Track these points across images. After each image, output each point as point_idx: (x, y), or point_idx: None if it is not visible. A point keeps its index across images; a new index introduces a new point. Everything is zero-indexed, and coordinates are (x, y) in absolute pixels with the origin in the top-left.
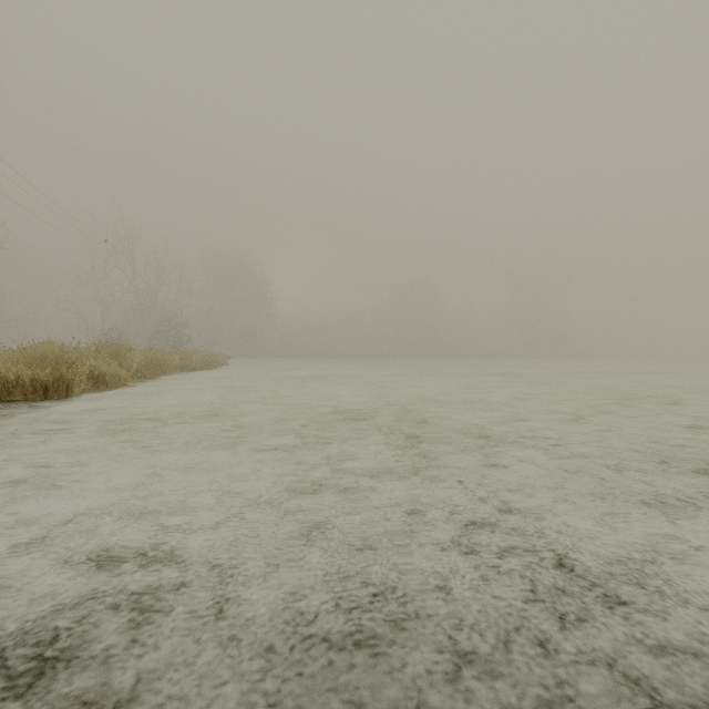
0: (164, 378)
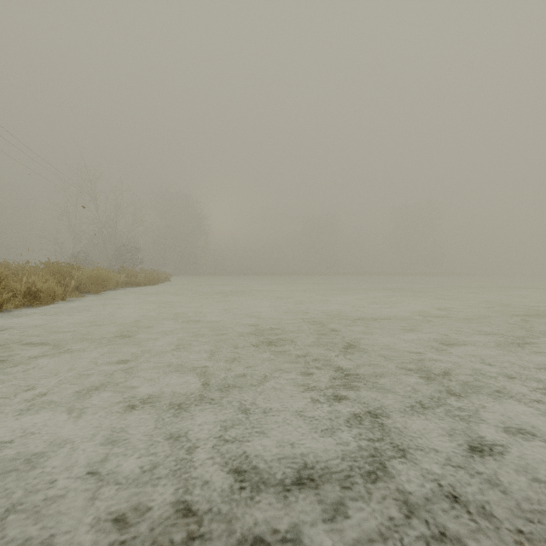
0: (108, 293)
